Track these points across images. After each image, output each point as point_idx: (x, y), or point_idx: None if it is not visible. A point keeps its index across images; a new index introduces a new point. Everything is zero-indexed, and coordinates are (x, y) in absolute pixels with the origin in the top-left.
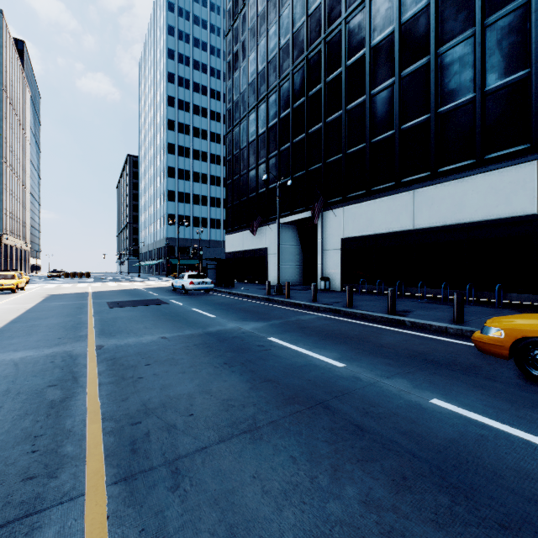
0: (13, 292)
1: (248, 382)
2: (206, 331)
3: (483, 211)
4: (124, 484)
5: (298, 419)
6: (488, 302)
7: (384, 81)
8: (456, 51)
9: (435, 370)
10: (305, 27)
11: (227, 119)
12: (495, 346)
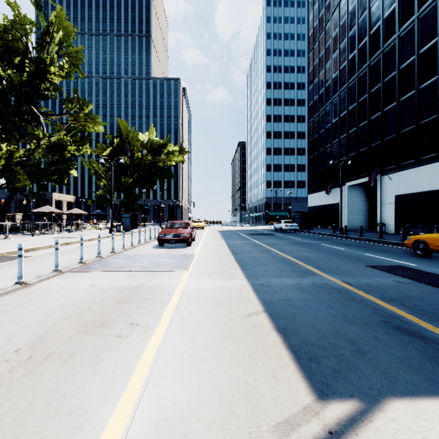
0: (203, 229)
1: (308, 248)
2: (295, 241)
3: None
4: (282, 252)
5: (319, 252)
6: None
7: (429, 78)
8: None
9: (381, 252)
10: (367, 44)
11: (309, 113)
12: (408, 244)
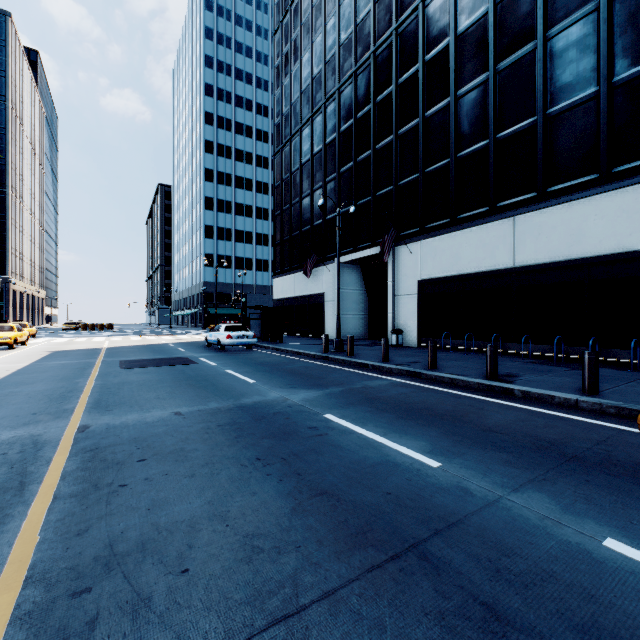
0: (11, 348)
1: (290, 496)
2: (238, 404)
3: (611, 242)
4: None
5: (374, 585)
6: (618, 362)
7: (474, 77)
8: (573, 32)
9: (586, 475)
10: (372, 16)
11: (275, 137)
12: None
